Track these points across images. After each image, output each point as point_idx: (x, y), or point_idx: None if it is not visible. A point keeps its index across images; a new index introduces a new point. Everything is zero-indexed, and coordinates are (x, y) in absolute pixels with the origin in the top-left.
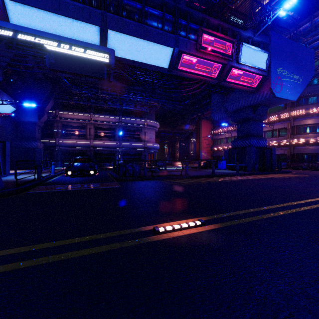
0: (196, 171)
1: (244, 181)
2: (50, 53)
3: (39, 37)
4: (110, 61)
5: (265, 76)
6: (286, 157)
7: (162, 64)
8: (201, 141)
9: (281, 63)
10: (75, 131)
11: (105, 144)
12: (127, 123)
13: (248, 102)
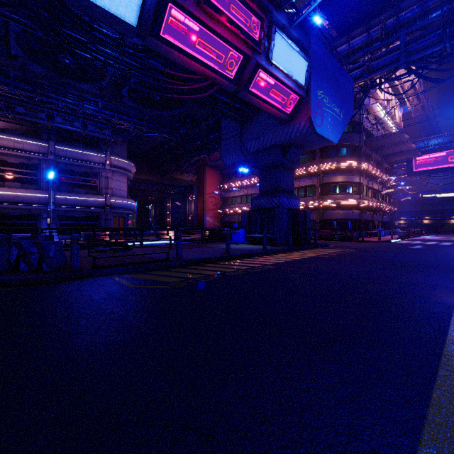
0: (198, 247)
1: (285, 267)
2: None
3: None
4: None
5: (303, 98)
6: (315, 224)
7: (121, 12)
8: (205, 199)
9: (322, 83)
10: None
11: (12, 196)
12: (67, 157)
13: (278, 138)
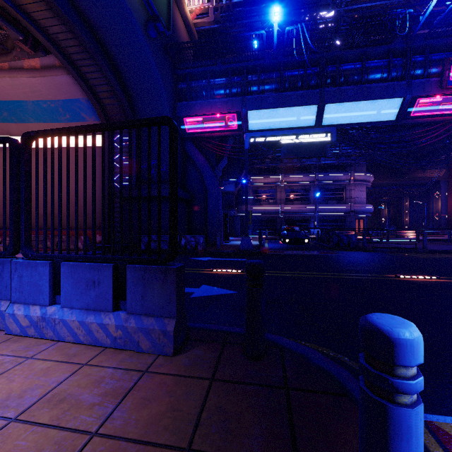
0: (443, 245)
1: None
2: (284, 146)
3: (276, 136)
4: (332, 139)
5: None
6: None
7: (386, 117)
8: None
9: None
10: (264, 196)
11: (297, 209)
12: (325, 180)
13: None
